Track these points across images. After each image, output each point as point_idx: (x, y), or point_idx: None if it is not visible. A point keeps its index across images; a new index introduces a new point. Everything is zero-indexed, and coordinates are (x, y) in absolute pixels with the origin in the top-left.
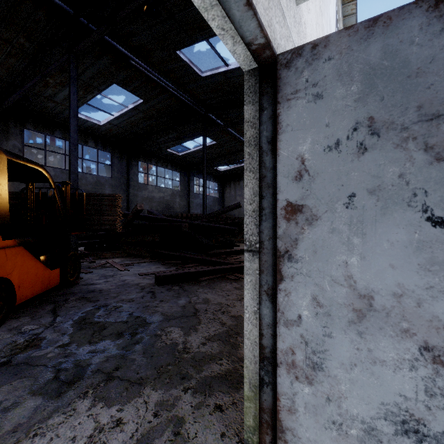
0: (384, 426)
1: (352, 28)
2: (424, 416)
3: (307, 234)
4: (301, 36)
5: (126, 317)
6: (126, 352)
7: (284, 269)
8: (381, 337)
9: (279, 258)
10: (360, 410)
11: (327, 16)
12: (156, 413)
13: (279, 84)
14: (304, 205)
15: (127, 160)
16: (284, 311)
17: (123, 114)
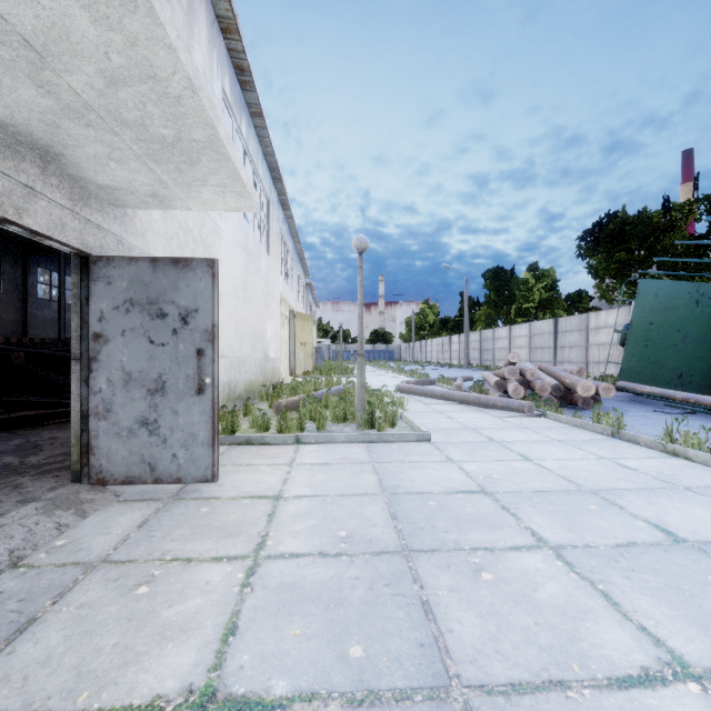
0: (136, 426)
1: (124, 258)
2: (149, 417)
3: (105, 348)
4: (127, 222)
5: None
6: None
7: (93, 366)
8: (135, 390)
9: (91, 361)
10: (127, 423)
11: None
12: None
13: (91, 271)
14: (103, 334)
15: None
16: (93, 388)
17: None
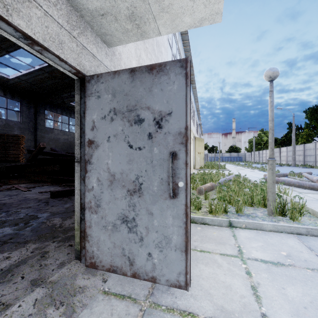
0: (118, 222)
1: (109, 73)
2: (128, 214)
3: (95, 152)
4: (115, 61)
5: (23, 216)
6: (19, 231)
7: (88, 168)
8: (117, 189)
9: (86, 163)
10: (111, 218)
11: (154, 41)
12: (32, 252)
13: (86, 89)
14: (94, 141)
15: (35, 109)
16: (87, 186)
17: (30, 72)
